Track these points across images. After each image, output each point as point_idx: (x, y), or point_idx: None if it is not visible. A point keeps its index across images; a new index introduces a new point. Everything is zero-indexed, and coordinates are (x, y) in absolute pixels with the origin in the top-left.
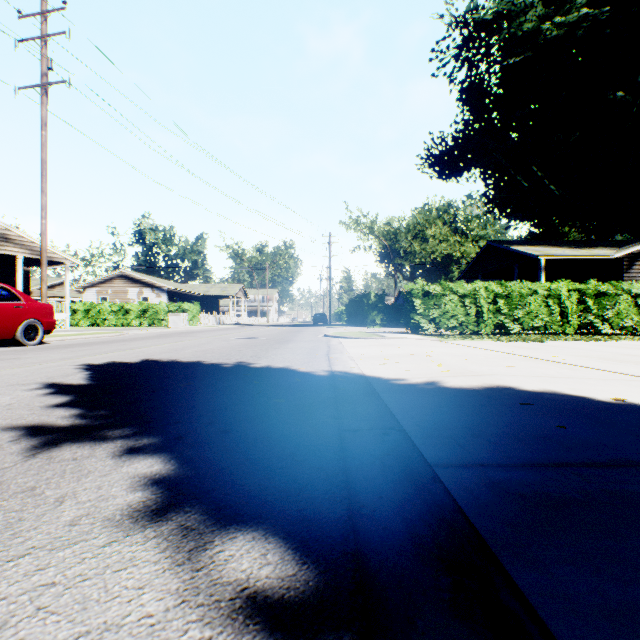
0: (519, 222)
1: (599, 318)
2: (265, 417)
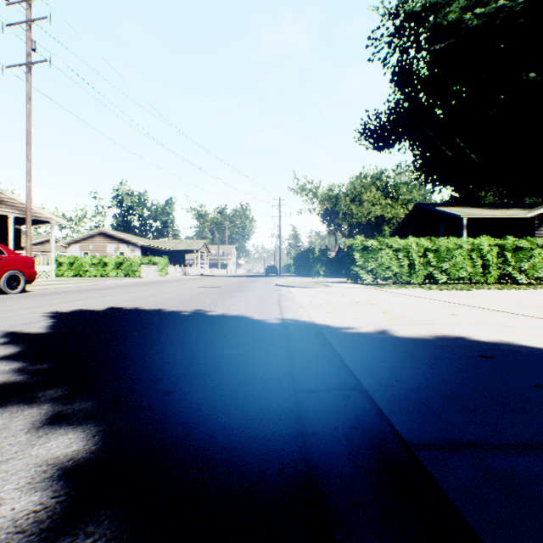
0: (443, 187)
1: (516, 269)
2: (214, 373)
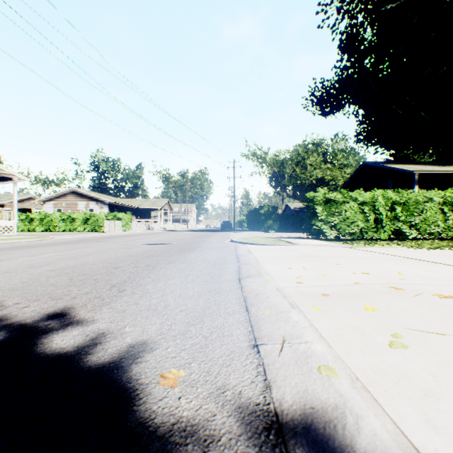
0: (385, 148)
1: None
2: None
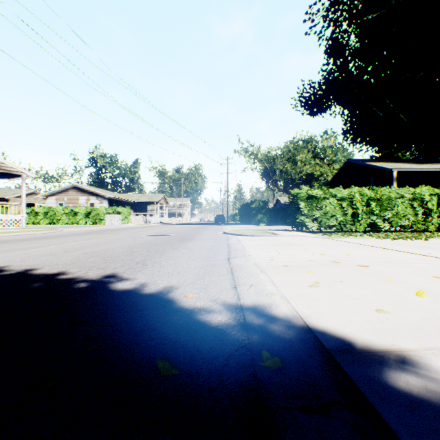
0: (369, 146)
1: None
2: None
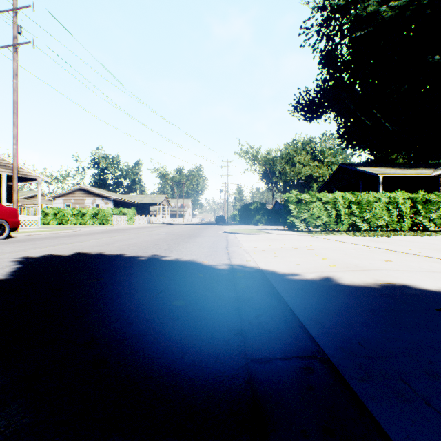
0: (362, 151)
1: (426, 219)
2: (157, 332)
